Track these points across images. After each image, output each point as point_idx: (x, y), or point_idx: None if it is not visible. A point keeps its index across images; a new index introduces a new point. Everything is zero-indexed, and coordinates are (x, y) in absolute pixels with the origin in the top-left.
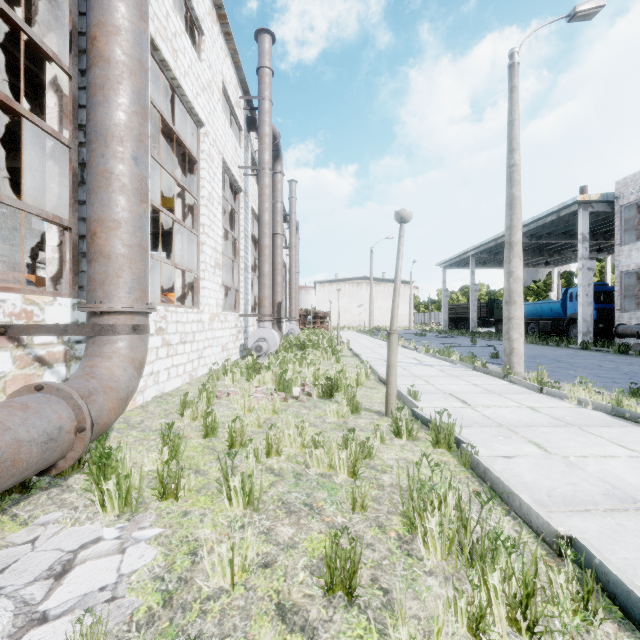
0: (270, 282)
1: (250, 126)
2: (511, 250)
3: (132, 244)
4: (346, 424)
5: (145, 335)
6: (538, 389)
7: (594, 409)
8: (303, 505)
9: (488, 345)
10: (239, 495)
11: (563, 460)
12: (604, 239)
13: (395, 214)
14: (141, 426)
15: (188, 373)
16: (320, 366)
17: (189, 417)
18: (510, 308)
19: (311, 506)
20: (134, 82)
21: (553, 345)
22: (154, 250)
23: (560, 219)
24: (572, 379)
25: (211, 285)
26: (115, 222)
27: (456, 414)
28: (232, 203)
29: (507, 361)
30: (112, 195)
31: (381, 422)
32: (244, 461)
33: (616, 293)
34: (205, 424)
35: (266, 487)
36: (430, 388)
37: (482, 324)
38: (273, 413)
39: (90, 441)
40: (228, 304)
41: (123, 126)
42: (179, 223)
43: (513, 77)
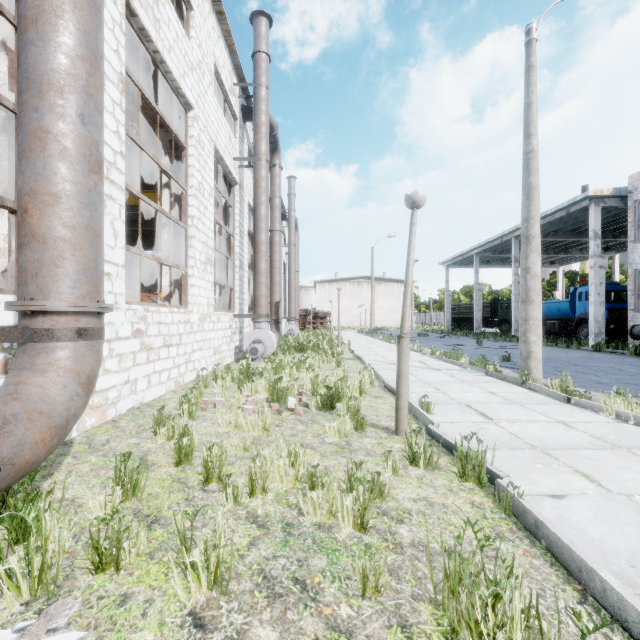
0: (267, 280)
1: (246, 116)
2: (528, 244)
3: (76, 225)
4: (349, 445)
5: (96, 341)
6: (565, 399)
7: (637, 425)
8: (292, 582)
9: (495, 346)
10: (201, 572)
11: (631, 503)
12: (613, 237)
13: (406, 198)
14: (104, 448)
15: (173, 379)
16: (319, 371)
17: (163, 436)
18: (527, 308)
19: (303, 584)
20: (79, 18)
21: (563, 346)
22: (151, 249)
23: (569, 215)
24: (597, 386)
25: (201, 283)
26: (52, 196)
27: (478, 431)
28: (227, 197)
29: (524, 366)
30: (48, 161)
31: (391, 443)
32: (209, 521)
33: (629, 292)
34: (177, 449)
35: (244, 548)
36: (442, 397)
37: (485, 324)
38: (263, 431)
39: (3, 488)
40: (223, 304)
41: (64, 72)
42: (163, 213)
43: (530, 55)
